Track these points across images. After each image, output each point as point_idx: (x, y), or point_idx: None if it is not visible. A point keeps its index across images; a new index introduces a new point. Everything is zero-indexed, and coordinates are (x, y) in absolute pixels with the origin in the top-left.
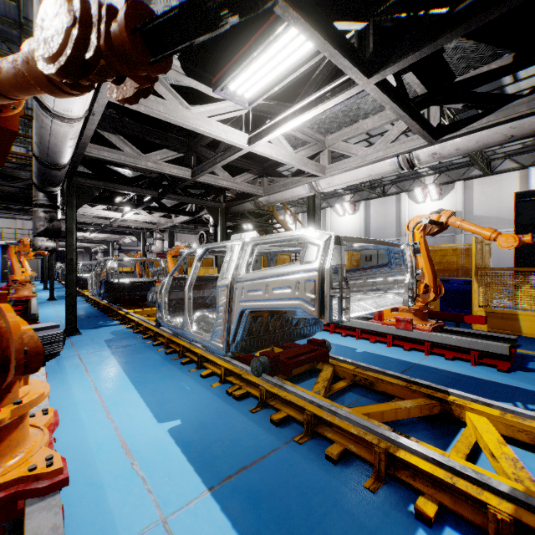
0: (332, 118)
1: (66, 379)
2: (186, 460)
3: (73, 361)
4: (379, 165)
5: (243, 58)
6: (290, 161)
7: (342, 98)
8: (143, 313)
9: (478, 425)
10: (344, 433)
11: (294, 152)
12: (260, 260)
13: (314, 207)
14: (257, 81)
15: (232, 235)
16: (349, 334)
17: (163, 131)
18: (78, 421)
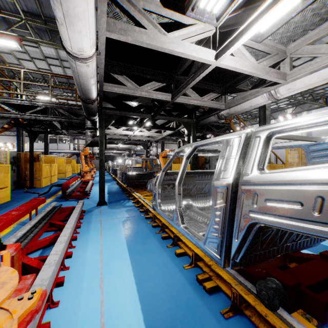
0: (297, 22)
1: (87, 240)
2: None
3: (96, 225)
4: None
5: None
6: (253, 71)
7: None
8: (143, 193)
9: None
10: None
11: (257, 63)
12: None
13: (265, 117)
14: None
15: None
16: None
17: (152, 69)
18: (80, 285)
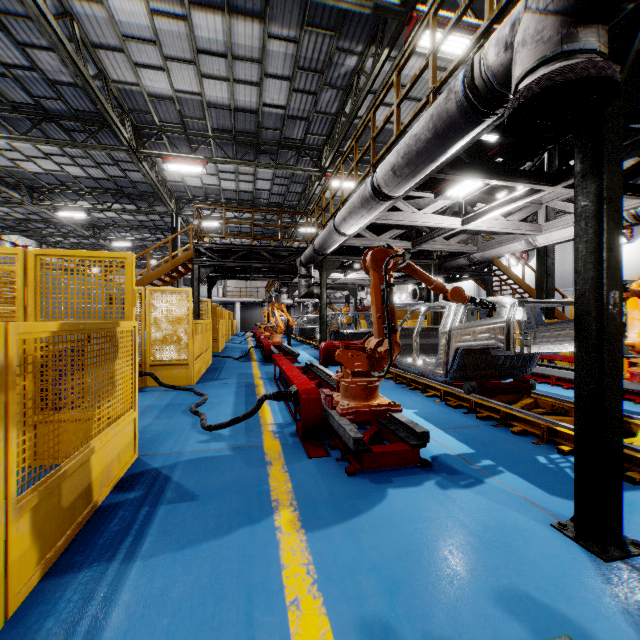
0: None
1: None
2: (426, 421)
3: None
4: None
5: (458, 182)
6: (501, 229)
7: (536, 196)
8: None
9: (639, 433)
10: (527, 425)
11: (505, 220)
12: (476, 312)
13: (545, 250)
14: (468, 187)
15: None
16: (572, 388)
17: None
18: None
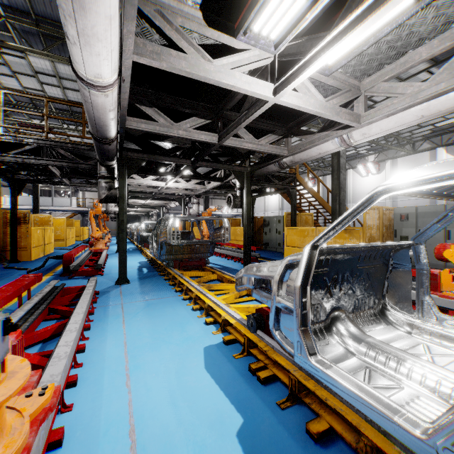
0: (372, 54)
1: (105, 329)
2: None
3: (116, 310)
4: (438, 100)
5: None
6: (320, 111)
7: None
8: None
9: None
10: None
11: (325, 101)
12: (282, 220)
13: (339, 167)
14: (284, 12)
15: (257, 199)
16: None
17: (192, 100)
18: (99, 384)
